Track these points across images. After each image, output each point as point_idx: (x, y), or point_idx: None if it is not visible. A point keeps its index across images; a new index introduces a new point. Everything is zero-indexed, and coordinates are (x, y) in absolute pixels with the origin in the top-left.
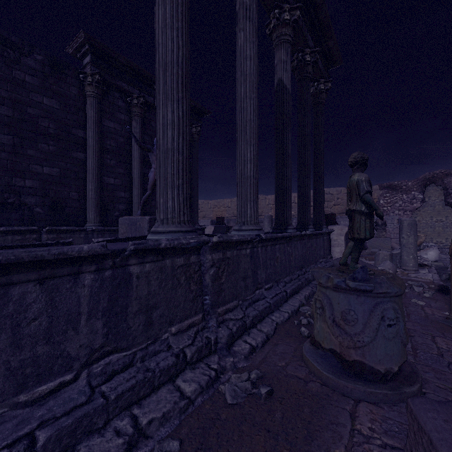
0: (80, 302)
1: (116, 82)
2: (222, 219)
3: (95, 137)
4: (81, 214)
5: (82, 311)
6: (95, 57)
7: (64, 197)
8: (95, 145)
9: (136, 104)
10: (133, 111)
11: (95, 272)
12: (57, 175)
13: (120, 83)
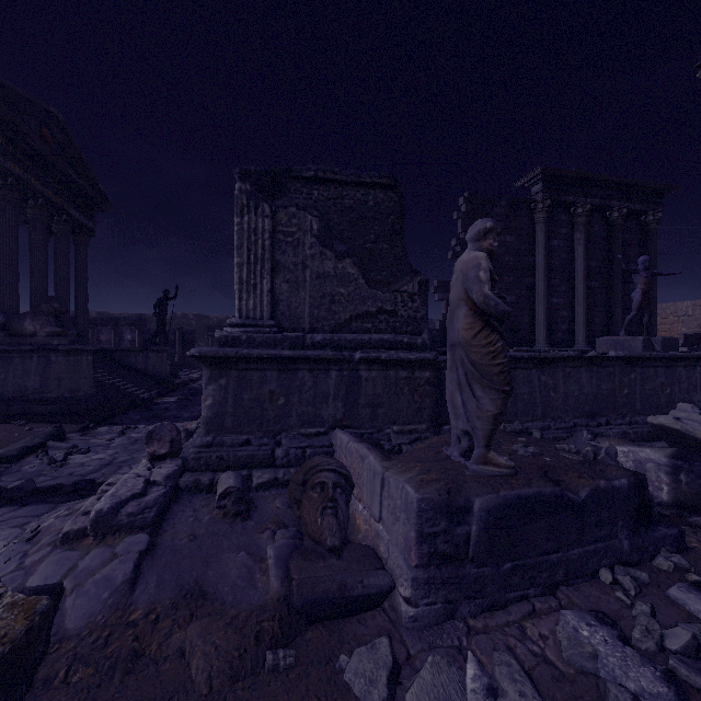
0: (696, 380)
1: (562, 198)
2: (697, 338)
3: (544, 260)
4: (531, 336)
5: (697, 384)
6: (545, 183)
7: (519, 321)
8: (544, 269)
9: (581, 214)
10: (576, 221)
11: (700, 366)
12: (514, 302)
13: (566, 198)
